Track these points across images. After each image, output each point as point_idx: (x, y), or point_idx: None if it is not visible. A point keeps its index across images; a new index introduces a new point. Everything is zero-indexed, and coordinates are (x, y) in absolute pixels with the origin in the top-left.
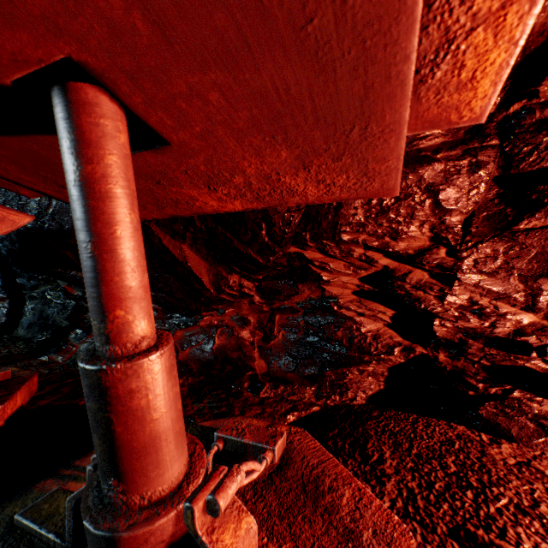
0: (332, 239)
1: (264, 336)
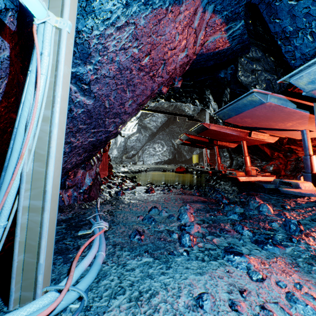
0: (295, 143)
1: (285, 167)
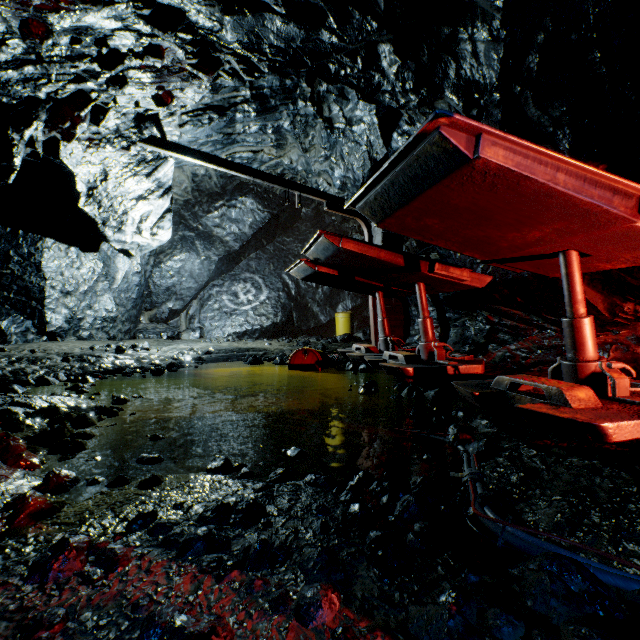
0: None
1: None
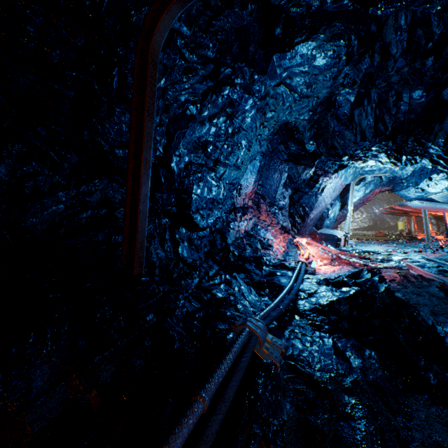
0: None
1: None
